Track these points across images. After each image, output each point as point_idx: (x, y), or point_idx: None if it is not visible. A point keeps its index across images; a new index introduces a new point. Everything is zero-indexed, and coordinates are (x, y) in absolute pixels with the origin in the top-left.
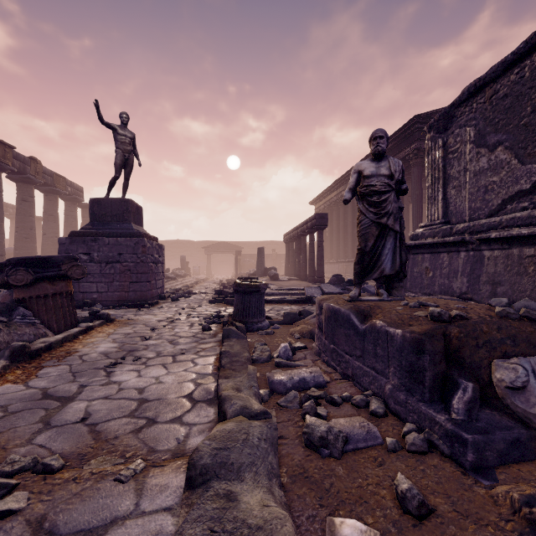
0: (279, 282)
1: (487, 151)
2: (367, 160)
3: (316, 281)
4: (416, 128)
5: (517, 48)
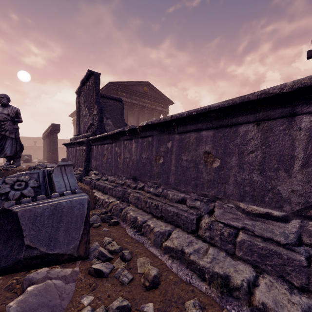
0: (27, 164)
1: (85, 108)
2: (0, 105)
3: (53, 162)
4: (111, 88)
5: (86, 73)
